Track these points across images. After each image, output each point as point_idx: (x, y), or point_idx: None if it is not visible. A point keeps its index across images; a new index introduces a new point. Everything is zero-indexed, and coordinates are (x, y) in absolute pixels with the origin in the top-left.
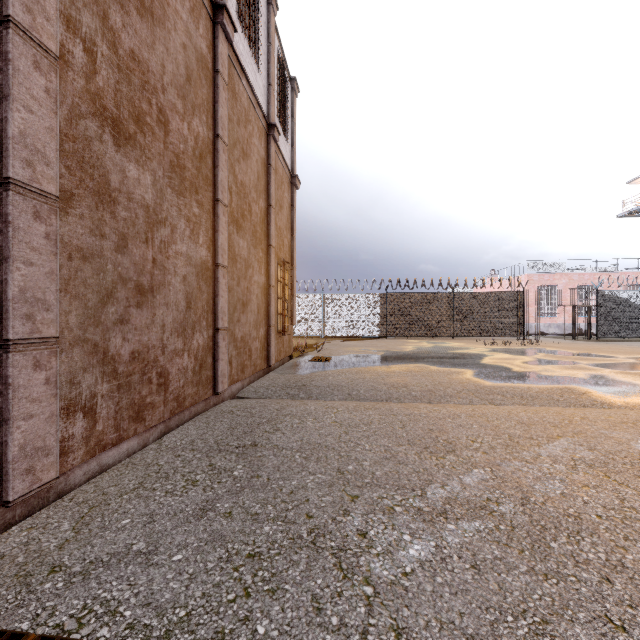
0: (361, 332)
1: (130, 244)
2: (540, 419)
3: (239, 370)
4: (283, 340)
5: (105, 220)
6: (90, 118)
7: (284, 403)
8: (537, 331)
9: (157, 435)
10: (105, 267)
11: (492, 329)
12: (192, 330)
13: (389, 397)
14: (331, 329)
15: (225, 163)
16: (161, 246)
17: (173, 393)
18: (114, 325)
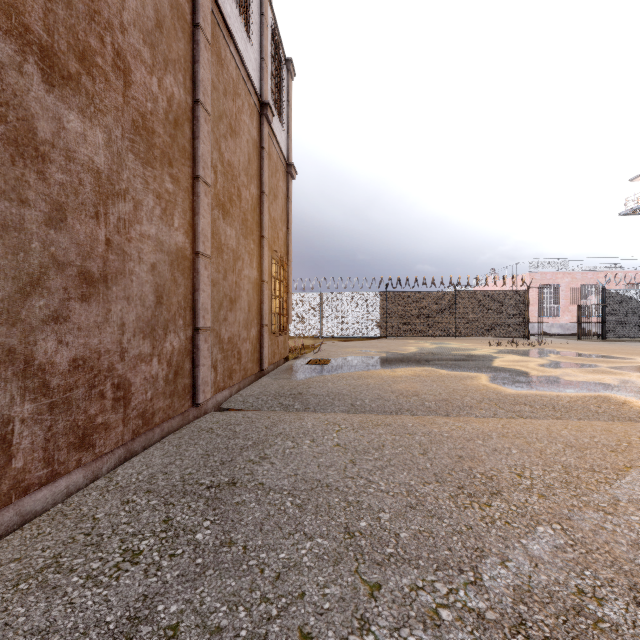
0: (360, 332)
1: (70, 217)
2: (591, 440)
3: (226, 376)
4: (278, 341)
5: (28, 181)
6: (1, 36)
7: (276, 417)
8: (542, 331)
9: (114, 462)
10: (28, 245)
11: (495, 329)
12: (164, 330)
13: (399, 408)
14: (329, 329)
15: (207, 135)
16: (119, 225)
17: (137, 408)
18: (43, 324)
